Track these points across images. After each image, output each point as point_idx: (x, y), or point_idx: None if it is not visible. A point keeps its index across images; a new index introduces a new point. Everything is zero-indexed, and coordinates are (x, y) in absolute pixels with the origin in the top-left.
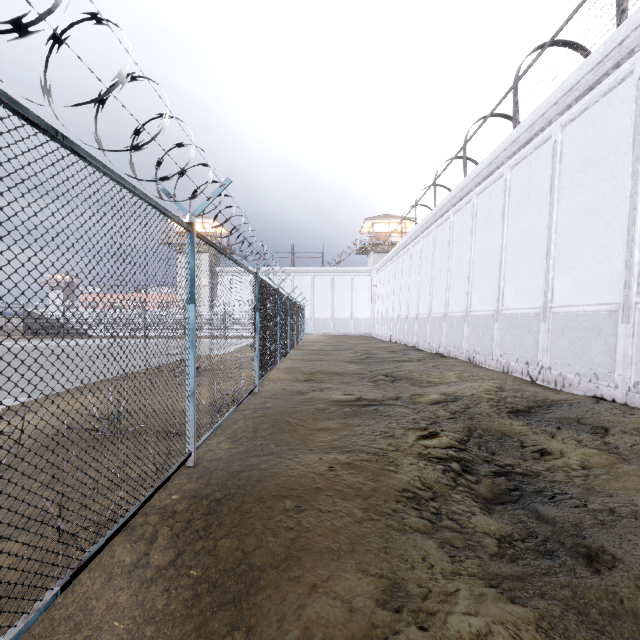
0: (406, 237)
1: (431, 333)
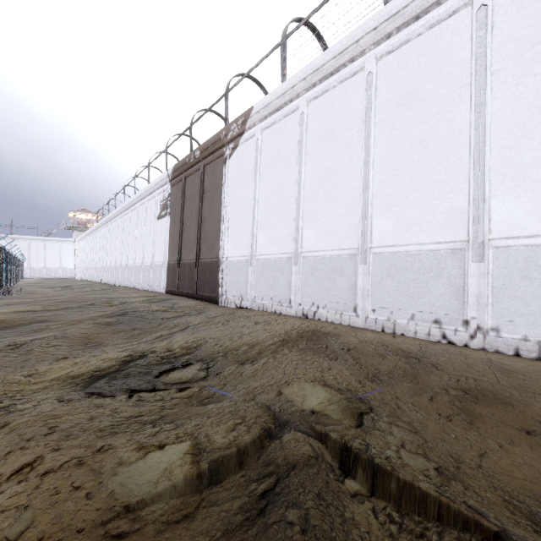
0: (86, 232)
1: (91, 274)
